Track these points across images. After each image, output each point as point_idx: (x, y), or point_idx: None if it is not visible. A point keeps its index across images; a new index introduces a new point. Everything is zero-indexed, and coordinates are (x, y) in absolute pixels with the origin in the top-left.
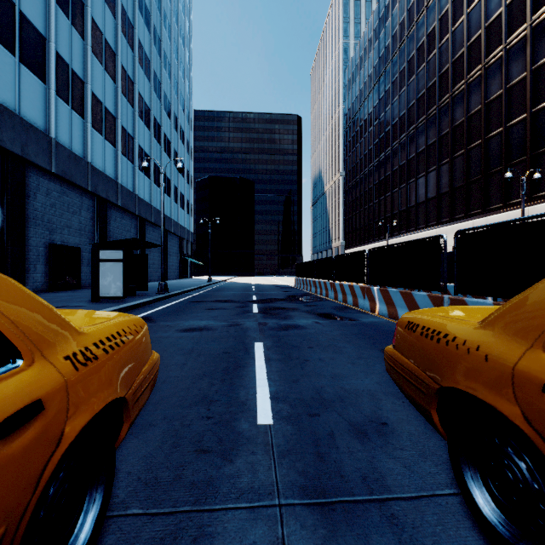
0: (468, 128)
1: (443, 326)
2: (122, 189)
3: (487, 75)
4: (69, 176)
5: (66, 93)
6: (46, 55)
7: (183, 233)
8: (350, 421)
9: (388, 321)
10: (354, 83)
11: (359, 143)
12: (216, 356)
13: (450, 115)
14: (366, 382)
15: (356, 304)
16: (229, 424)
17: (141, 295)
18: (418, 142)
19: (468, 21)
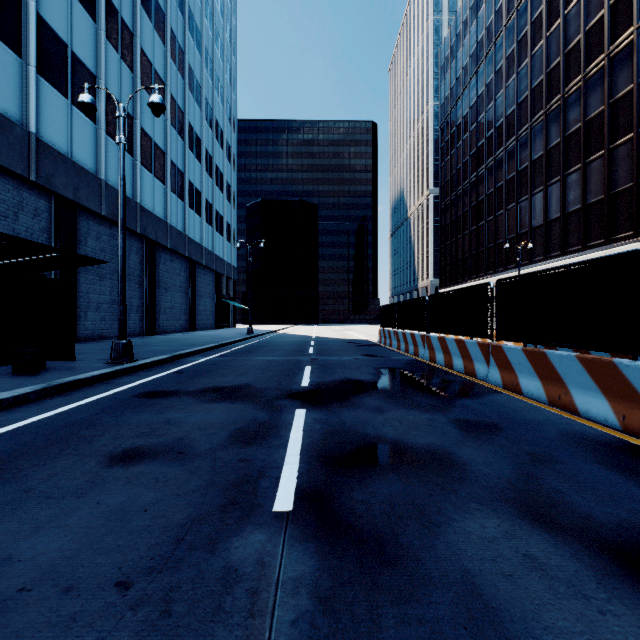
0: None
1: None
2: (108, 190)
3: None
4: None
5: None
6: None
7: (221, 267)
8: None
9: None
10: (454, 60)
11: (462, 141)
12: None
13: (636, 61)
14: None
15: None
16: None
17: (62, 368)
18: (567, 119)
19: None
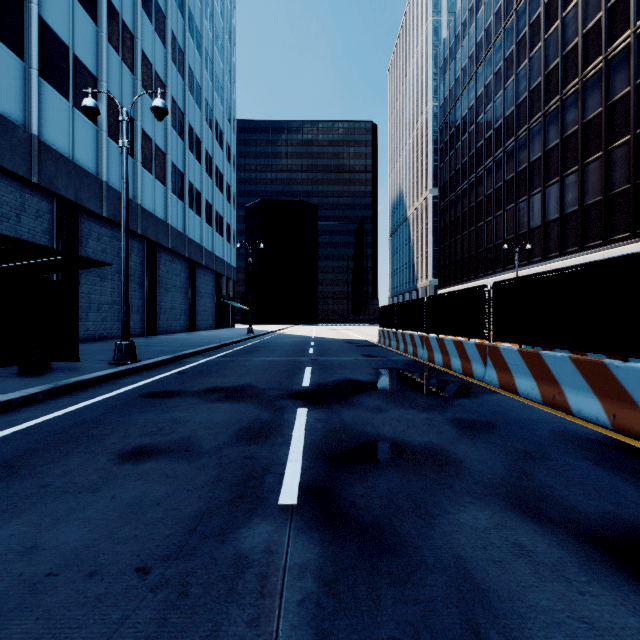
0: None
1: None
2: (109, 192)
3: None
4: None
5: None
6: None
7: (221, 268)
8: None
9: None
10: (453, 61)
11: (461, 141)
12: None
13: (633, 64)
14: None
15: (638, 429)
16: None
17: (67, 369)
18: (565, 121)
19: None
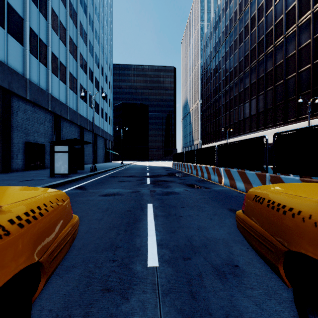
0: (275, 73)
1: (286, 201)
2: (70, 109)
3: (286, 41)
4: (37, 101)
5: (36, 52)
6: (23, 29)
7: (106, 136)
8: (212, 264)
9: (230, 189)
10: (207, 48)
11: (210, 83)
12: (122, 213)
13: (264, 65)
14: (221, 233)
15: (209, 178)
16: (128, 266)
17: (80, 172)
18: (245, 82)
19: (275, 10)
